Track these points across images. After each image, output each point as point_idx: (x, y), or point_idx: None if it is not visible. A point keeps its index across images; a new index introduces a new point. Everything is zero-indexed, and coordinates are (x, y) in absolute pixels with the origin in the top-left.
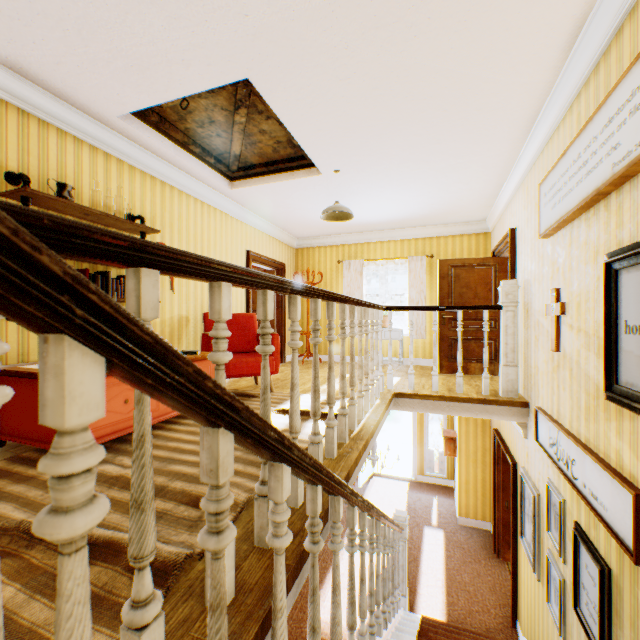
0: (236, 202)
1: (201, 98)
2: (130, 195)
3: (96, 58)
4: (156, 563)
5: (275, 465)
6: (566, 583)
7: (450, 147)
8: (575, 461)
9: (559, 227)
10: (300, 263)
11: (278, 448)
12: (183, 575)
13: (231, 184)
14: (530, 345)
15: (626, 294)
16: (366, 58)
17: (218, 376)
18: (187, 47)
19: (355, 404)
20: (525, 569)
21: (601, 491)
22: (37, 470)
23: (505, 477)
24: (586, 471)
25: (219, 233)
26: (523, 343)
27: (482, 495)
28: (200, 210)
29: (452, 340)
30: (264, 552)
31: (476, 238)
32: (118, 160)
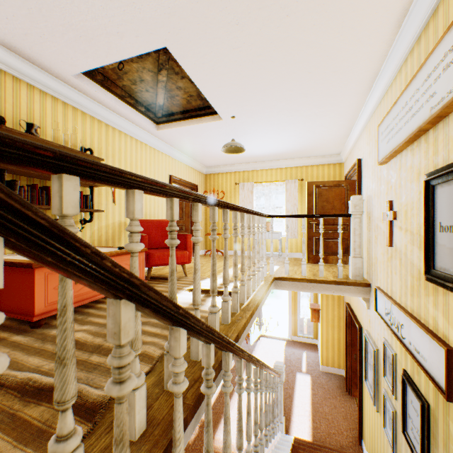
0: (161, 140)
1: (133, 62)
2: (82, 133)
3: (54, 30)
4: (87, 404)
5: (174, 329)
6: (397, 414)
7: (314, 100)
8: (403, 325)
9: (392, 156)
10: (208, 185)
11: (175, 316)
12: (108, 412)
13: (157, 127)
14: (371, 242)
15: (440, 203)
16: (252, 32)
17: (132, 261)
18: (120, 22)
19: (245, 284)
20: (368, 403)
21: (422, 347)
22: (7, 333)
23: (354, 337)
24: (411, 332)
25: (149, 162)
26: (366, 241)
27: (338, 350)
28: (135, 145)
29: (316, 239)
30: (171, 394)
31: (333, 167)
32: (73, 108)
